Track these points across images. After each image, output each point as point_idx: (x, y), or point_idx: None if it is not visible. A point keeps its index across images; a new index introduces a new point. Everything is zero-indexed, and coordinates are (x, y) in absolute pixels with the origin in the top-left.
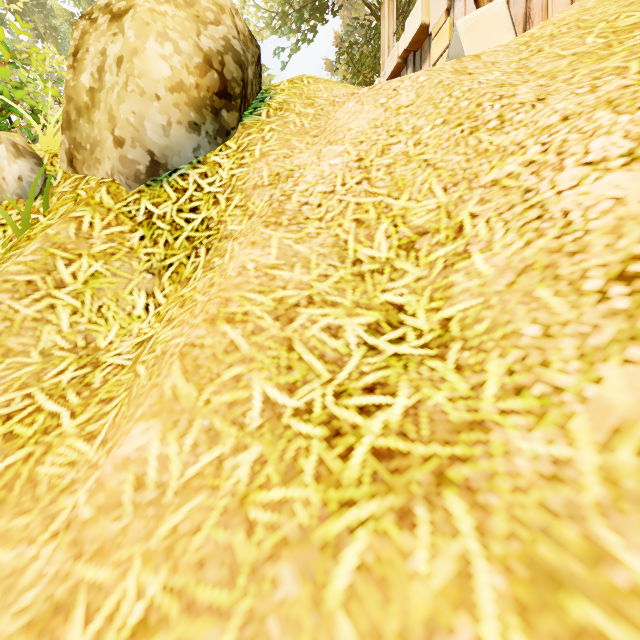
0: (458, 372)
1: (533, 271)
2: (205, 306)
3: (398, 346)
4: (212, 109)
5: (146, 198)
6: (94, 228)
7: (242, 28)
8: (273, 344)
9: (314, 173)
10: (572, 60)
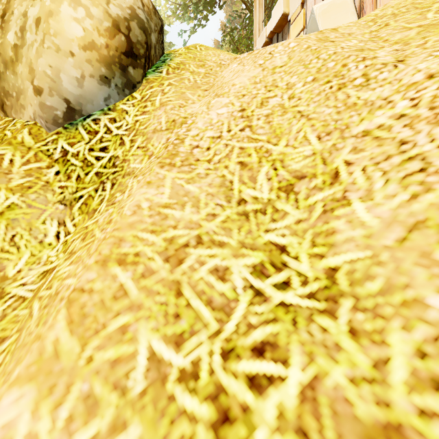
0: (353, 338)
1: (427, 229)
2: (99, 245)
3: (284, 293)
4: (120, 66)
5: (63, 138)
6: (14, 164)
7: (147, 2)
8: (162, 288)
9: (204, 120)
10: (419, 30)
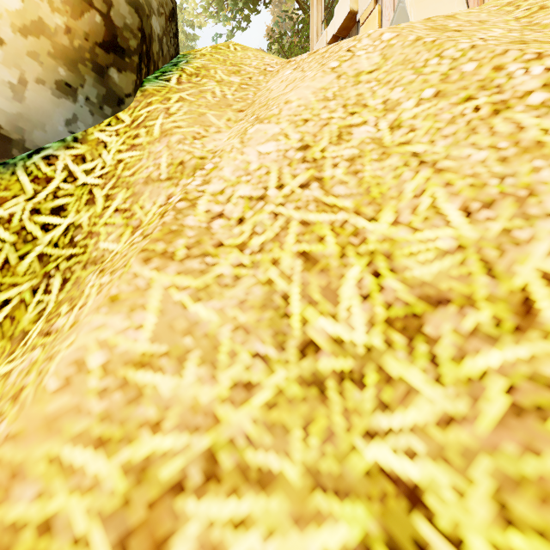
0: None
1: None
2: None
3: None
4: (94, 66)
5: None
6: None
7: None
8: None
9: (234, 164)
10: None
